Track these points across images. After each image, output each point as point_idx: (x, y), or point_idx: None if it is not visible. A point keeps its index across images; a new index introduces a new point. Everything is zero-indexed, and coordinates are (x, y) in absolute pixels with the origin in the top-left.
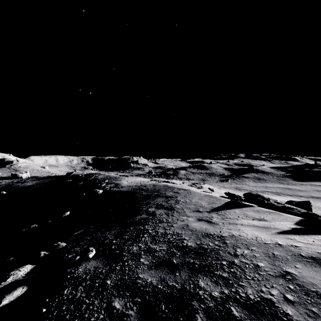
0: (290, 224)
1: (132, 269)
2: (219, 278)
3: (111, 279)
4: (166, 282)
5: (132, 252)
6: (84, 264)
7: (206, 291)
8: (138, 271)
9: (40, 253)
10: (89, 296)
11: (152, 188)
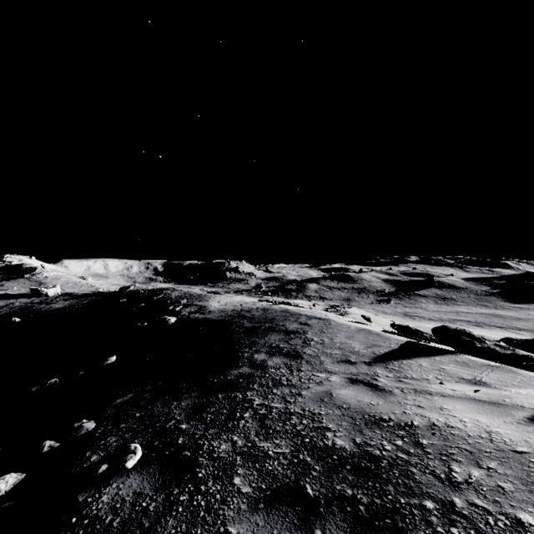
0: None
1: (214, 506)
2: None
3: (164, 533)
4: None
5: (218, 456)
6: (116, 482)
7: None
8: (226, 513)
9: (44, 445)
10: None
11: (262, 315)
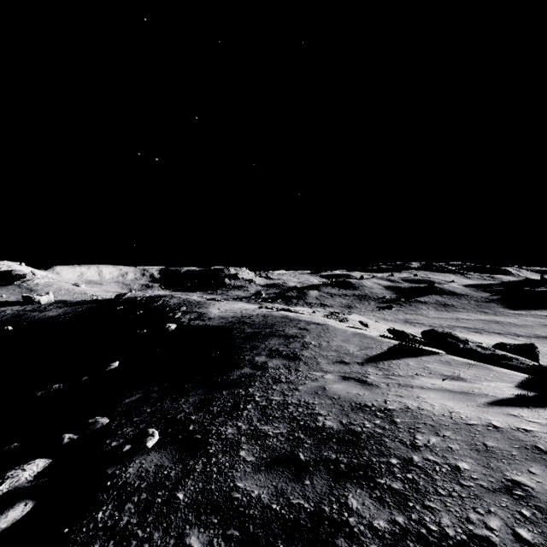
0: (508, 388)
1: (225, 470)
2: (387, 492)
3: (185, 489)
4: (287, 497)
5: (225, 437)
6: (138, 459)
7: (363, 518)
8: (234, 474)
9: (63, 437)
10: (144, 523)
11: (262, 321)
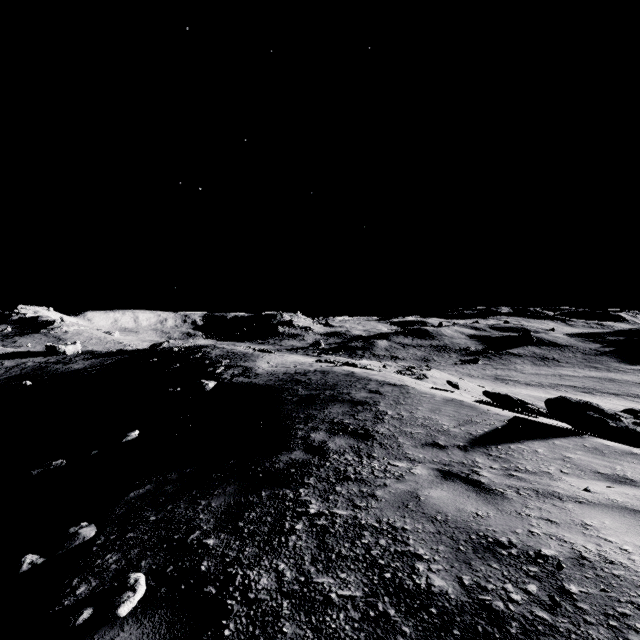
0: None
1: None
2: None
3: None
4: None
5: (255, 597)
6: (102, 638)
7: None
8: None
9: (23, 561)
10: None
11: (320, 379)
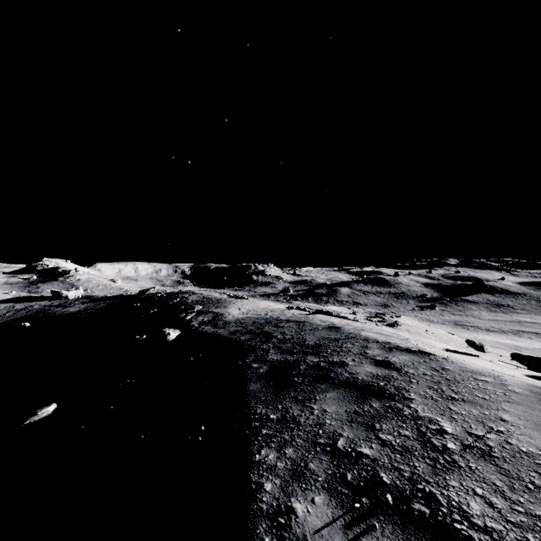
0: None
1: None
2: None
3: None
4: None
5: None
6: None
7: None
8: None
9: None
10: None
11: (296, 334)
